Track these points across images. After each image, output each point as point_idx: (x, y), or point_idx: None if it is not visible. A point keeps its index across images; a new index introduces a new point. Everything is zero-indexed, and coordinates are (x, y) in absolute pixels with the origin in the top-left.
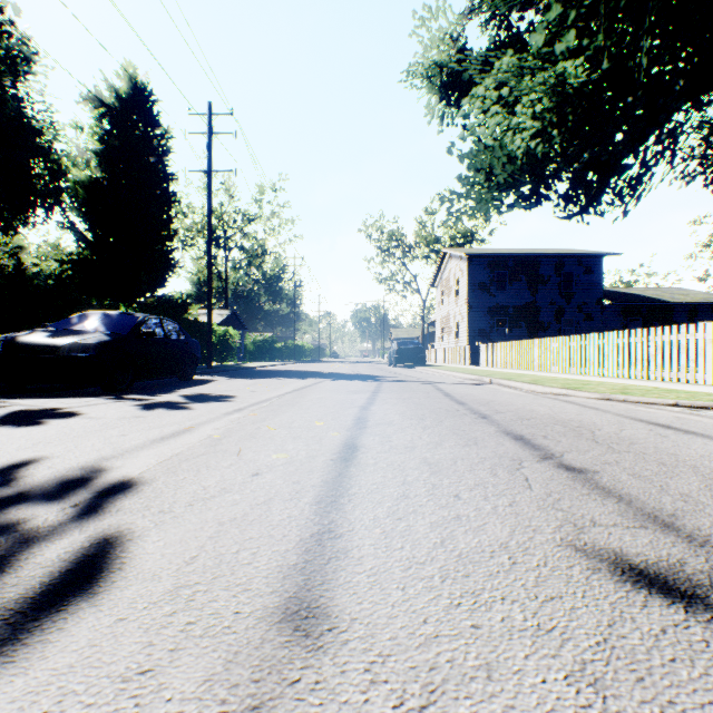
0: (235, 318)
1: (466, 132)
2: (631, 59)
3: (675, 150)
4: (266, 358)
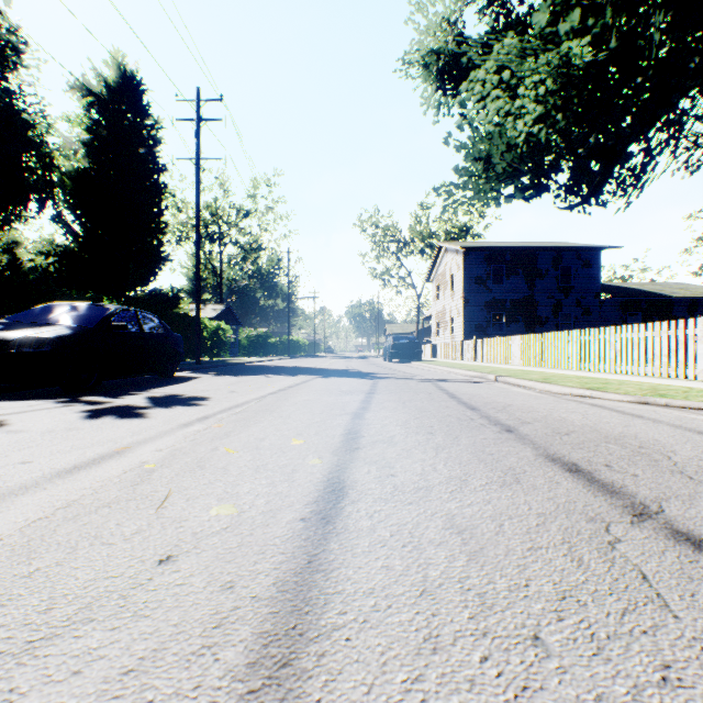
0: (230, 313)
1: (463, 120)
2: (640, 37)
3: (680, 139)
4: (260, 353)
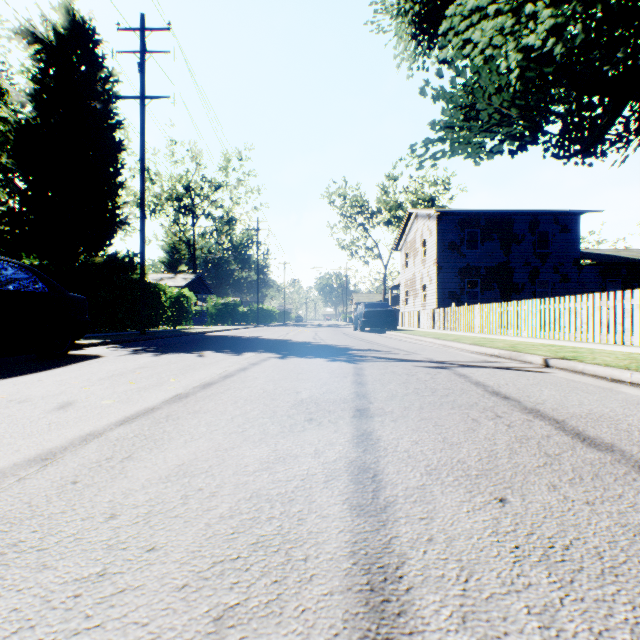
0: (201, 282)
1: (443, 64)
2: None
3: None
4: (229, 321)
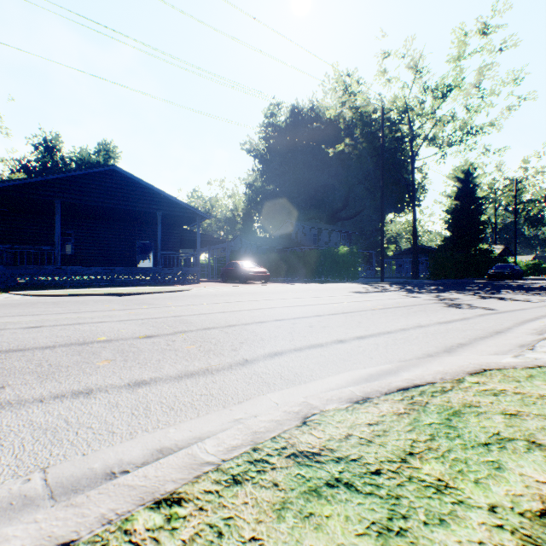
0: (505, 249)
1: None
2: None
3: None
4: (534, 274)
